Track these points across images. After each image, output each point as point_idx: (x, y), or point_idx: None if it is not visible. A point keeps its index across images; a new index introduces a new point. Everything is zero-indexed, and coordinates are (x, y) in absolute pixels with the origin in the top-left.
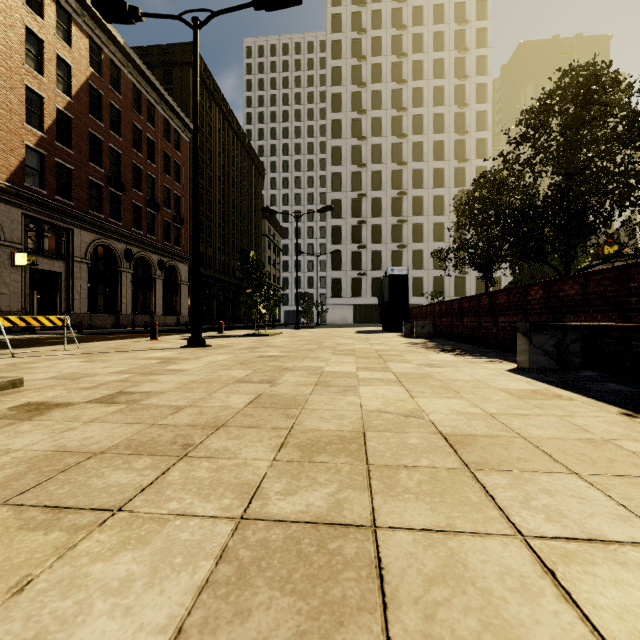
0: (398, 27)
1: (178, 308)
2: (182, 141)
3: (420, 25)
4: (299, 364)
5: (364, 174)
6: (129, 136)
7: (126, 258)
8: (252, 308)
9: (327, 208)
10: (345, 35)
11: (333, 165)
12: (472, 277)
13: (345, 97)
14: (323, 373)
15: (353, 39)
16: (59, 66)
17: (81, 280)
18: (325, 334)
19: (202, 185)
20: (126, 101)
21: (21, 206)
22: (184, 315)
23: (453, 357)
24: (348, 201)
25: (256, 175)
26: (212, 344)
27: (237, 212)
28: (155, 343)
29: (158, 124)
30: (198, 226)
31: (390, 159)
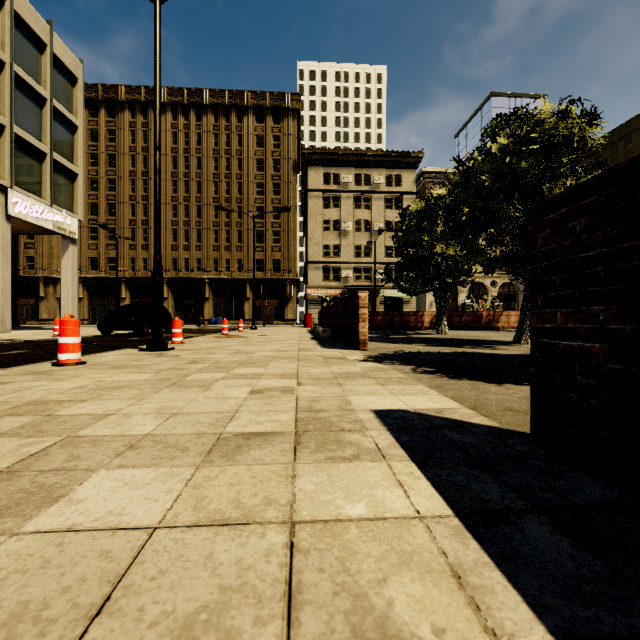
0: None
1: None
2: None
3: None
4: None
5: None
6: None
7: None
8: None
9: None
10: None
11: None
12: None
13: None
14: None
15: None
16: None
17: None
18: None
19: None
20: None
21: None
22: None
23: None
24: None
25: None
26: None
27: None
28: None
29: None
30: None
31: None
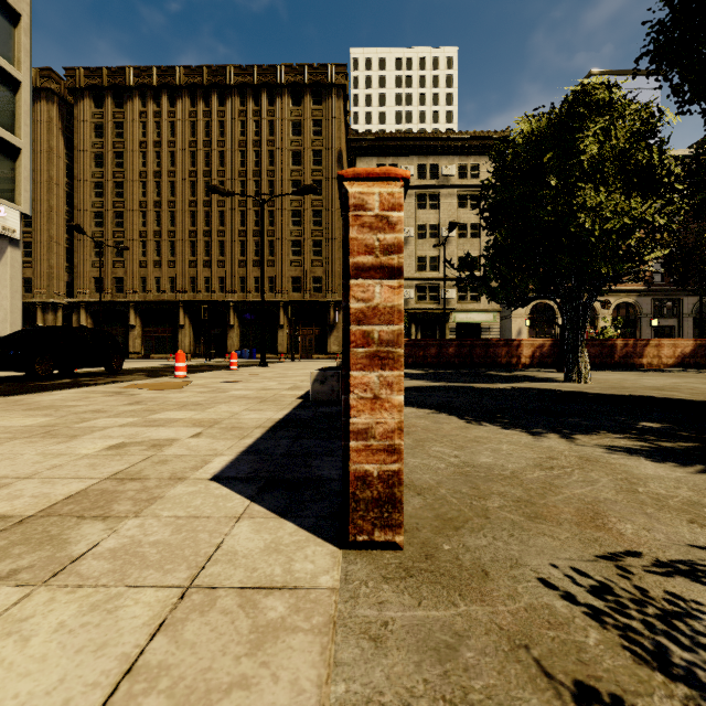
0: None
1: None
2: None
3: None
4: None
5: None
6: None
7: None
8: None
9: None
10: None
11: None
12: None
13: None
14: None
15: None
16: None
17: (688, 328)
18: None
19: None
20: None
21: (650, 295)
22: None
23: None
24: None
25: None
26: None
27: None
28: None
29: None
30: (701, 318)
31: None
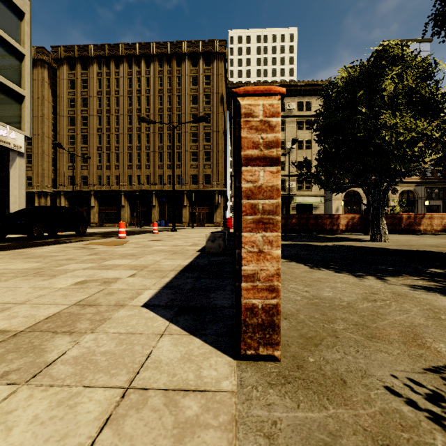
0: None
1: None
2: None
3: None
4: None
5: None
6: None
7: None
8: None
9: None
10: None
11: None
12: None
13: None
14: None
15: None
16: None
17: None
18: None
19: None
20: None
21: (424, 185)
22: None
23: None
24: None
25: None
26: None
27: None
28: None
29: None
30: None
31: None
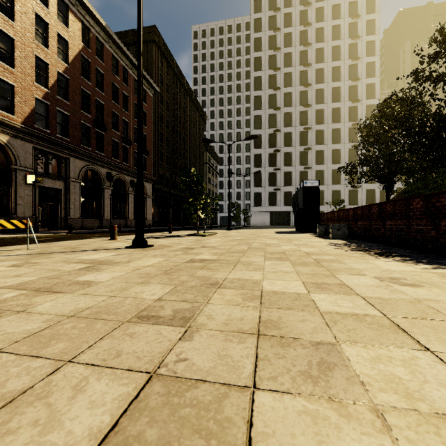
0: (304, 4)
1: (145, 214)
2: (147, 96)
3: (321, 1)
4: (231, 275)
5: (278, 115)
6: (109, 92)
7: (107, 179)
8: (193, 213)
9: (252, 137)
10: (264, 14)
11: (255, 110)
12: (363, 190)
13: (264, 59)
14: (263, 296)
15: (270, 16)
16: (60, 42)
17: (75, 194)
18: (251, 234)
19: (162, 127)
20: (107, 67)
21: (32, 141)
22: (149, 219)
23: (405, 265)
24: (266, 135)
25: (200, 120)
26: (155, 244)
27: (187, 146)
28: (110, 242)
29: (130, 83)
30: (141, 140)
31: (298, 103)
